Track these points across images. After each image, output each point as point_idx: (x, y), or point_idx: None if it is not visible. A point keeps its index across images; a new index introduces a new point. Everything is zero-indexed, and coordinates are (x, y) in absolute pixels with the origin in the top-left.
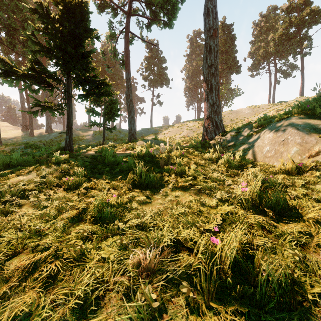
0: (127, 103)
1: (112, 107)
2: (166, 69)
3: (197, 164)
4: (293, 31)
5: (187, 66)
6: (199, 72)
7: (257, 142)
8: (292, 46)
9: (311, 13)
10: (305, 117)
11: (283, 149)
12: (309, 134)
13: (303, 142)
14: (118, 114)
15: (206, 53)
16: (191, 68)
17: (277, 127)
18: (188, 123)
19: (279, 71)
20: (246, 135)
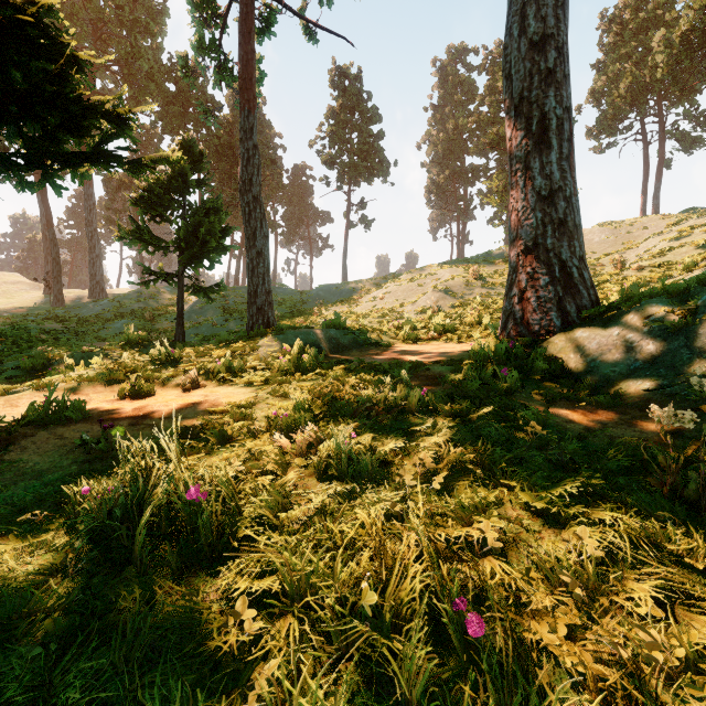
0: (243, 206)
1: (199, 223)
2: (380, 139)
3: None
4: None
5: (434, 134)
6: (463, 146)
7: None
8: None
9: None
10: None
11: None
12: None
13: None
14: (224, 246)
15: None
16: (442, 138)
17: None
18: (438, 269)
19: (671, 136)
20: None
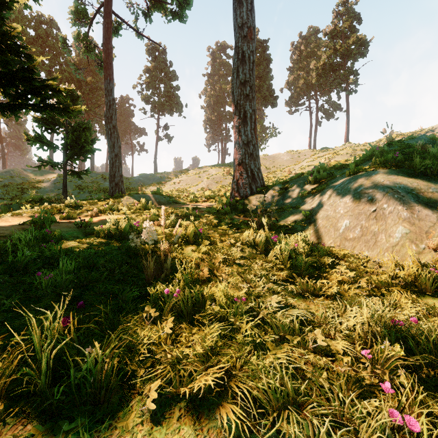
0: (107, 130)
1: (79, 136)
2: (177, 90)
3: (230, 261)
4: (338, 62)
5: (208, 90)
6: (224, 100)
7: (323, 209)
8: (336, 80)
9: (357, 42)
10: (397, 171)
11: (376, 227)
12: (419, 203)
13: (414, 217)
14: (92, 149)
15: (237, 62)
16: (213, 94)
17: (358, 186)
18: (210, 169)
19: (321, 110)
20: (298, 193)
